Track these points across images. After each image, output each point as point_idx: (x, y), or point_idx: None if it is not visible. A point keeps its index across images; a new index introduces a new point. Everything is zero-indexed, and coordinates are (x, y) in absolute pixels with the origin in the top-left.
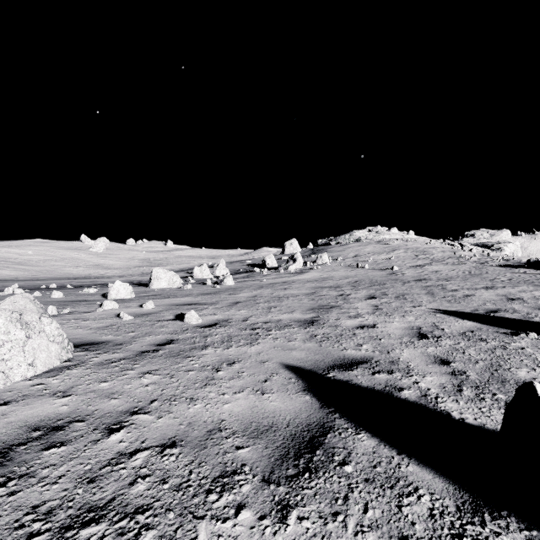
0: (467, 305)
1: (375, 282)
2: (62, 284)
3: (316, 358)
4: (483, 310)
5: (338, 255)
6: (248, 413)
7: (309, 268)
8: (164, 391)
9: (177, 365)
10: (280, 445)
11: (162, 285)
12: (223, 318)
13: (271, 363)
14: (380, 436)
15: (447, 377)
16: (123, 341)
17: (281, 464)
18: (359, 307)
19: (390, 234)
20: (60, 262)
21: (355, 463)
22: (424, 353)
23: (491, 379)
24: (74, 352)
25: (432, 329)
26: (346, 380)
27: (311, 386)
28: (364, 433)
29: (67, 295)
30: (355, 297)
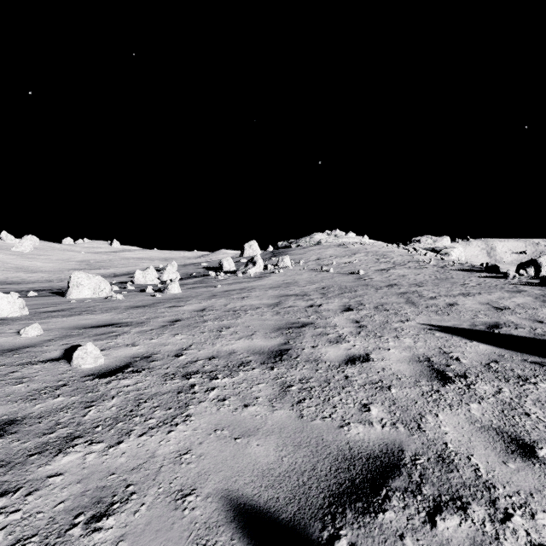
0: (460, 318)
1: (345, 288)
2: None
3: (299, 461)
4: (483, 325)
5: (300, 258)
6: None
7: (270, 272)
8: None
9: None
10: None
11: (84, 294)
12: (144, 352)
13: (201, 498)
14: None
15: None
16: None
17: None
18: (337, 324)
19: (348, 237)
20: None
21: None
22: (475, 423)
23: None
24: None
25: (445, 360)
26: None
27: None
28: None
29: None
30: (328, 308)
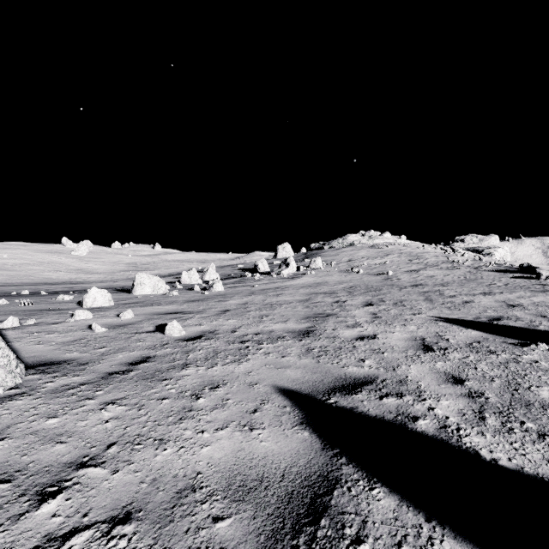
0: (468, 313)
1: (371, 287)
2: (37, 290)
3: (314, 378)
4: (486, 318)
5: (332, 259)
6: (232, 459)
7: (302, 273)
8: (127, 430)
9: (149, 391)
10: (272, 511)
11: (146, 291)
12: (209, 329)
13: (262, 385)
14: (400, 491)
15: (464, 400)
16: (89, 359)
17: (274, 546)
18: (356, 315)
19: (383, 238)
20: (38, 267)
21: (373, 540)
22: (434, 370)
23: (513, 401)
24: (26, 375)
25: (436, 340)
26: (350, 407)
27: (310, 416)
28: (379, 487)
29: (37, 303)
30: (352, 304)
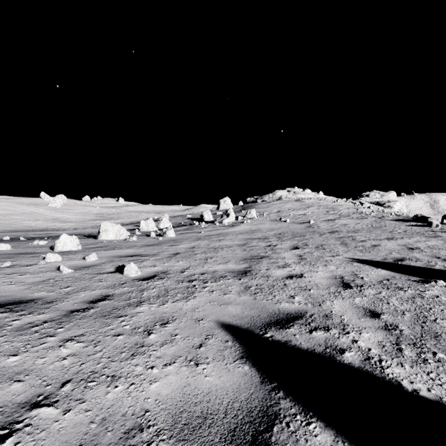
0: (377, 255)
1: (297, 234)
2: (17, 236)
3: (252, 313)
4: (392, 259)
5: (264, 210)
6: (178, 396)
7: (240, 222)
8: (82, 367)
9: (106, 328)
10: None
11: (110, 237)
12: (162, 270)
13: (206, 321)
14: (334, 426)
15: (382, 333)
16: (55, 298)
17: None
18: (285, 257)
19: (305, 194)
20: (20, 216)
21: None
22: (353, 305)
23: (424, 333)
24: None
25: (353, 278)
26: (284, 340)
27: (249, 350)
28: (315, 421)
29: (15, 248)
30: (281, 247)
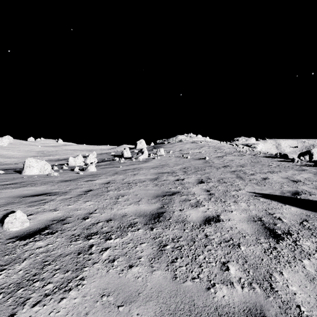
0: (273, 188)
1: (198, 168)
2: None
3: None
4: (289, 193)
5: (170, 149)
6: None
7: (152, 158)
8: None
9: None
10: None
11: (34, 172)
12: (61, 216)
13: None
14: None
15: None
16: None
17: None
18: (195, 193)
19: (198, 138)
20: None
21: None
22: (314, 281)
23: None
24: None
25: (271, 219)
26: None
27: None
28: None
29: None
30: (188, 181)
